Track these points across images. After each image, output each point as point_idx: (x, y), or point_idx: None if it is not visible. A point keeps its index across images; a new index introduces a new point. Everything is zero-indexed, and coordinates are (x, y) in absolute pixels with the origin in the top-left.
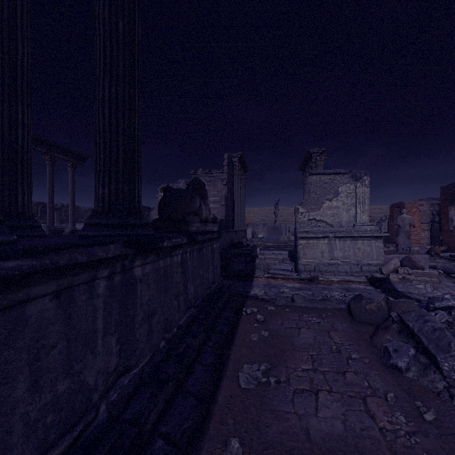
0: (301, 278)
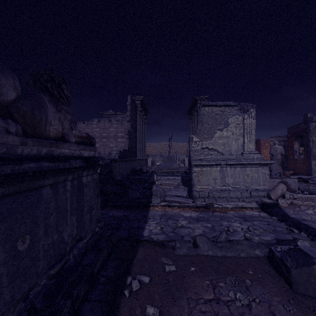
0: (197, 205)
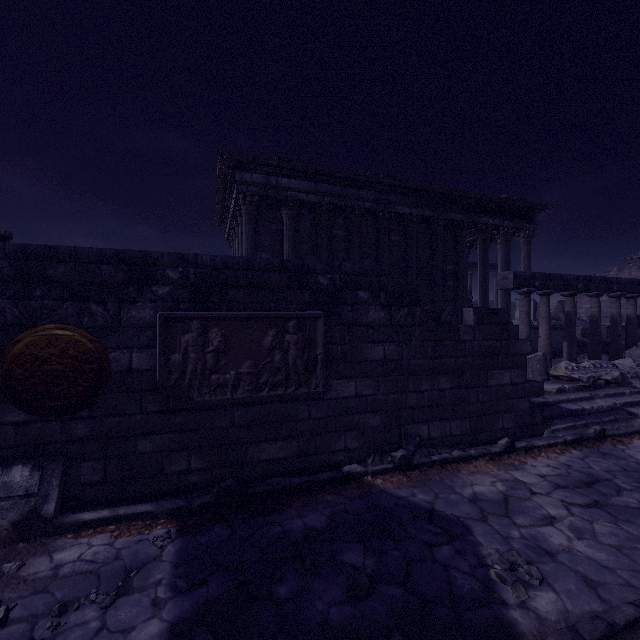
0: None
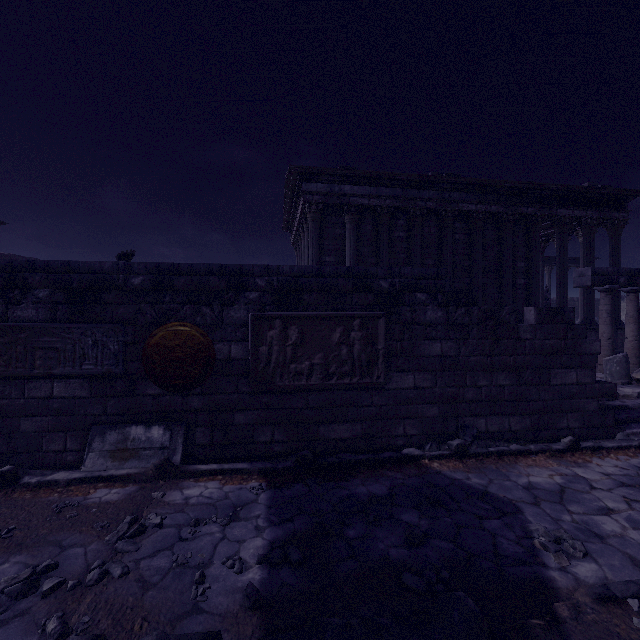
0: None
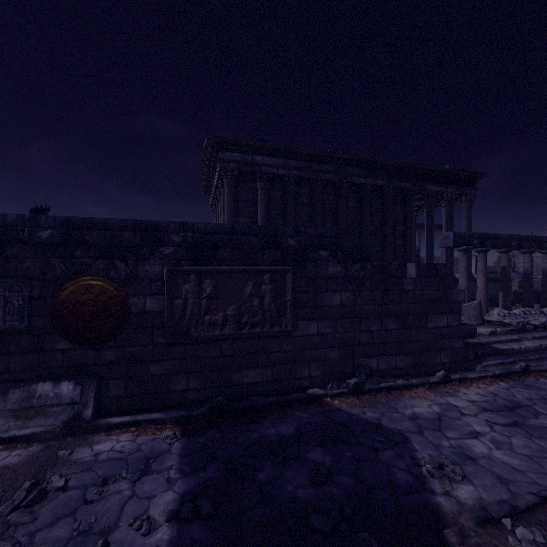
0: None
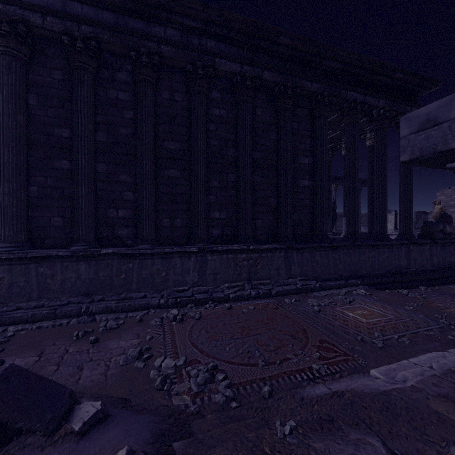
0: None
